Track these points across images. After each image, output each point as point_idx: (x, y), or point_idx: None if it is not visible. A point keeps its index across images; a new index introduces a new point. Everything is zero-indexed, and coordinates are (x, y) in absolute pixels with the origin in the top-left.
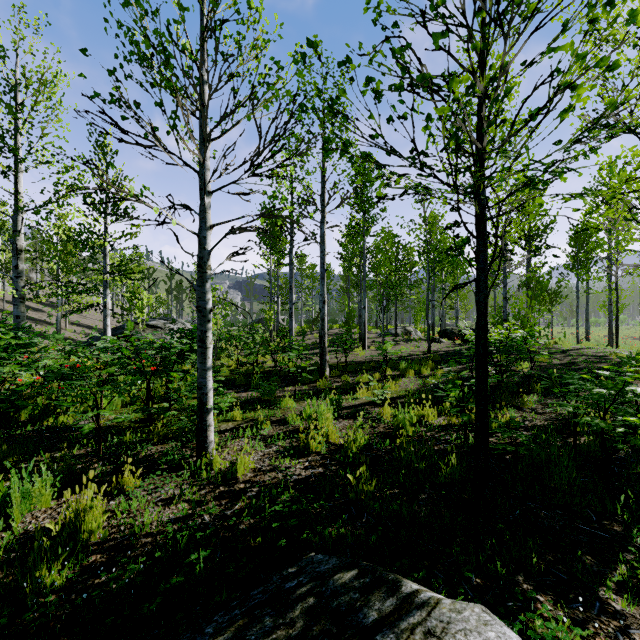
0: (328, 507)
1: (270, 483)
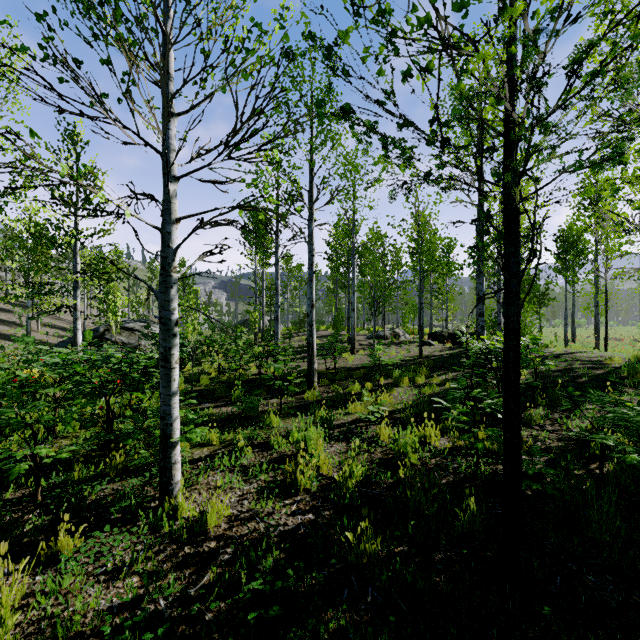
0: (322, 580)
1: (248, 542)
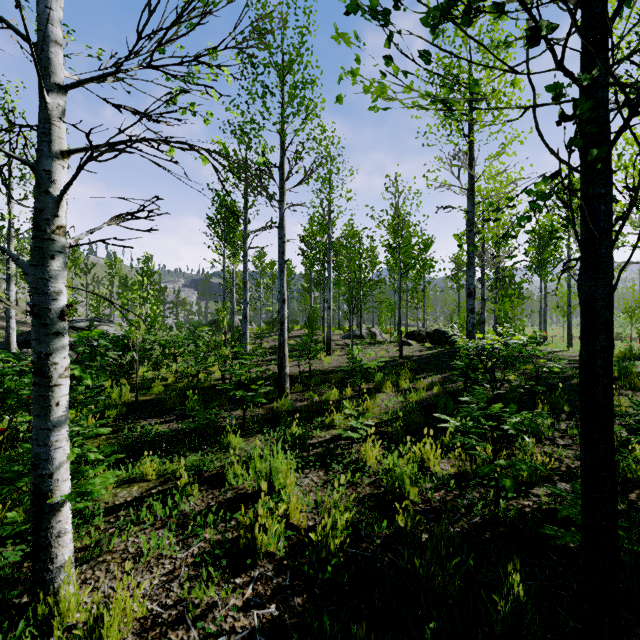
0: None
1: None
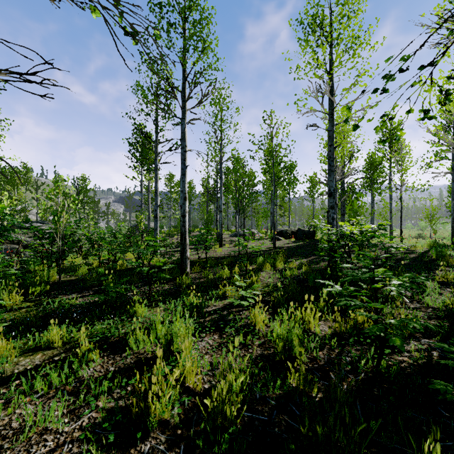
0: None
1: None
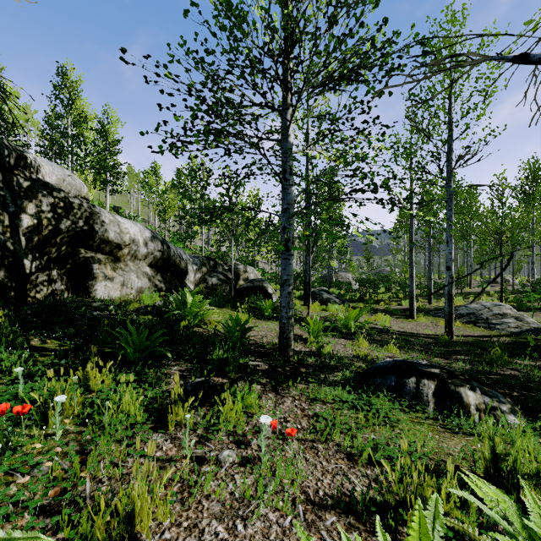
0: None
1: None
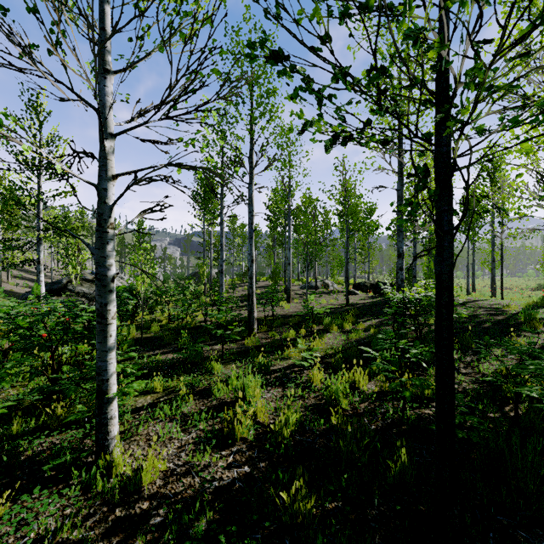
0: None
1: (181, 502)
